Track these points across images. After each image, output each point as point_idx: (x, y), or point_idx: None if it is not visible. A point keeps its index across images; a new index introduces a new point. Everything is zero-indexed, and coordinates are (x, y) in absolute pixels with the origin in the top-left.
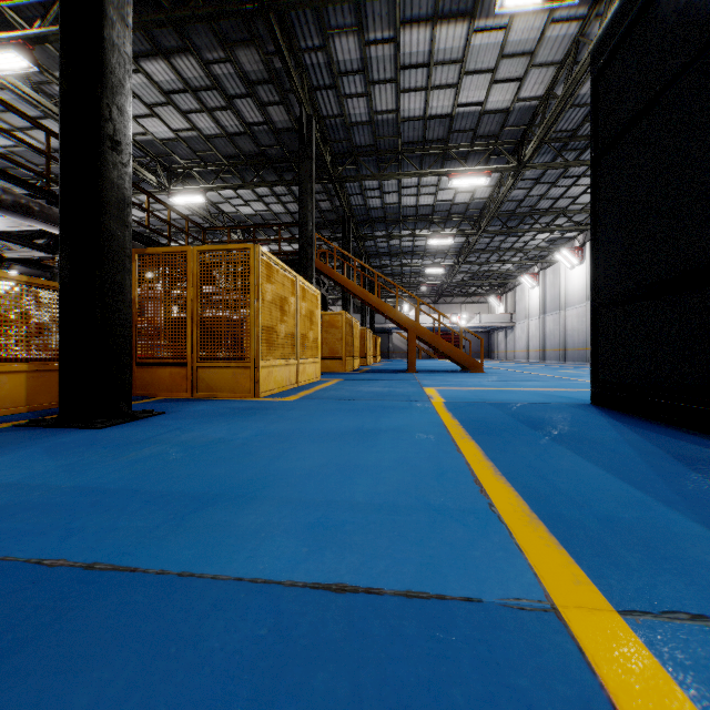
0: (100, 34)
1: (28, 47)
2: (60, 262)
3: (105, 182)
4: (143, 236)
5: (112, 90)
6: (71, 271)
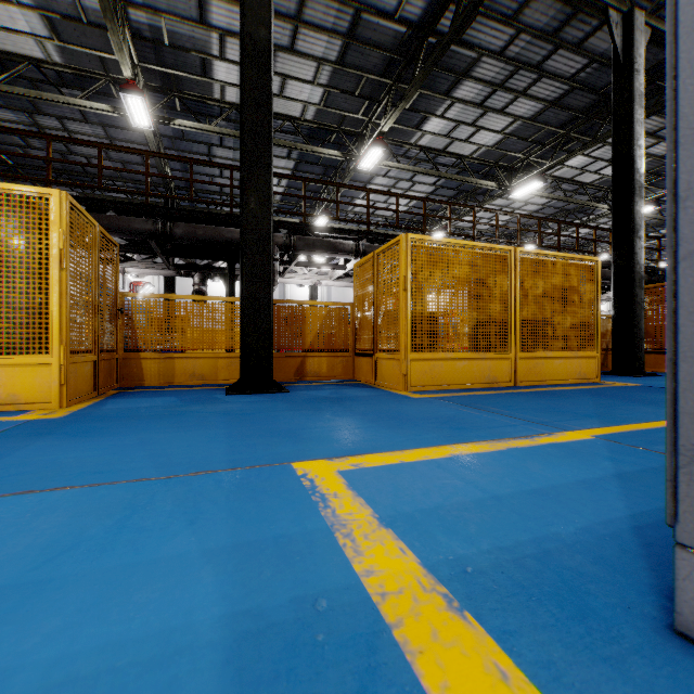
0: (632, 212)
1: (542, 175)
2: (612, 309)
3: (634, 273)
4: (608, 262)
5: (636, 232)
6: (618, 313)
